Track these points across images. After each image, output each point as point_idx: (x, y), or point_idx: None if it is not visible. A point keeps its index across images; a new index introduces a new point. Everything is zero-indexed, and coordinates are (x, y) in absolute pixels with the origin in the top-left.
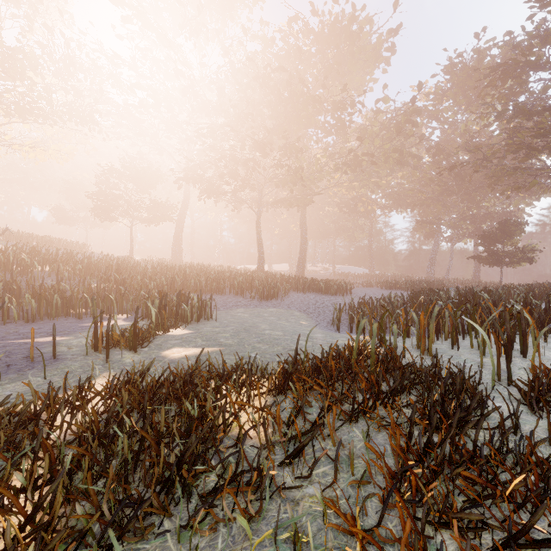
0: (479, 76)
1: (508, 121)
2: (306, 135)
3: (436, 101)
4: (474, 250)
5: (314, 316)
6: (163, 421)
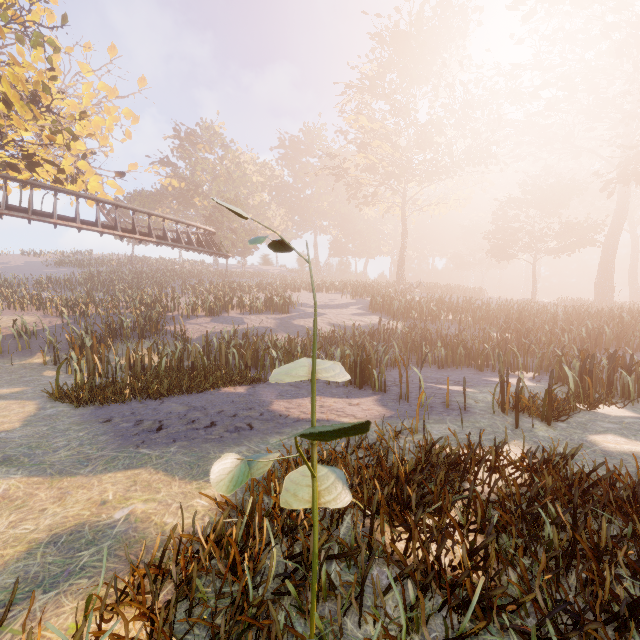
0: None
1: None
2: None
3: None
4: None
5: None
6: (604, 535)
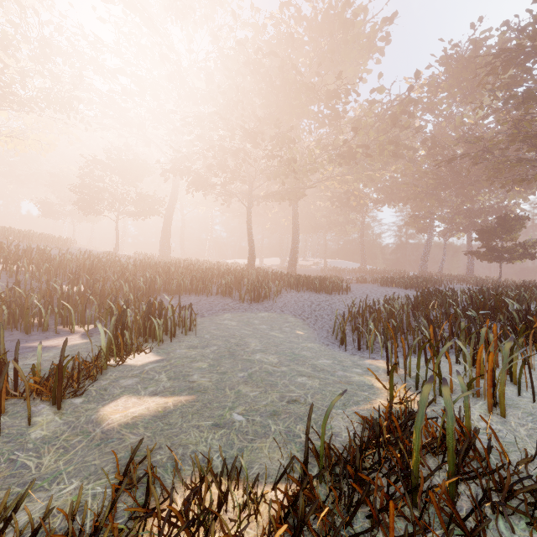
0: (476, 66)
1: (517, 108)
2: (298, 126)
3: (430, 92)
4: (468, 245)
5: (311, 322)
6: None
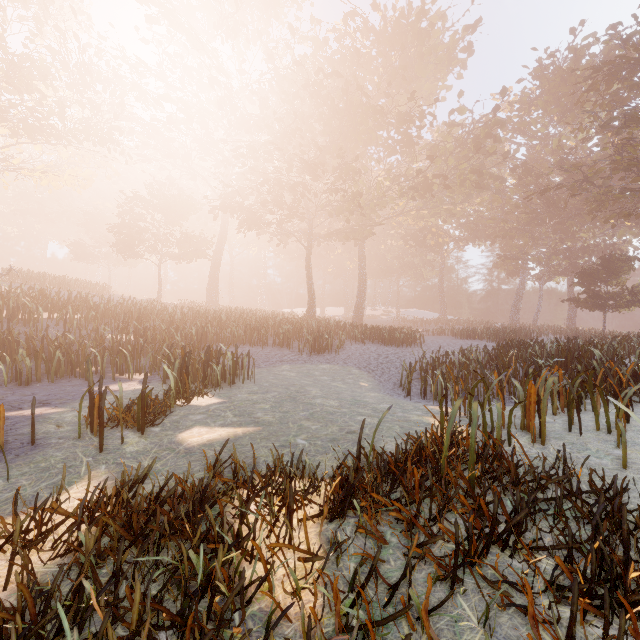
0: (576, 79)
1: (617, 132)
2: (365, 154)
3: (522, 111)
4: (569, 291)
5: (377, 375)
6: (136, 609)
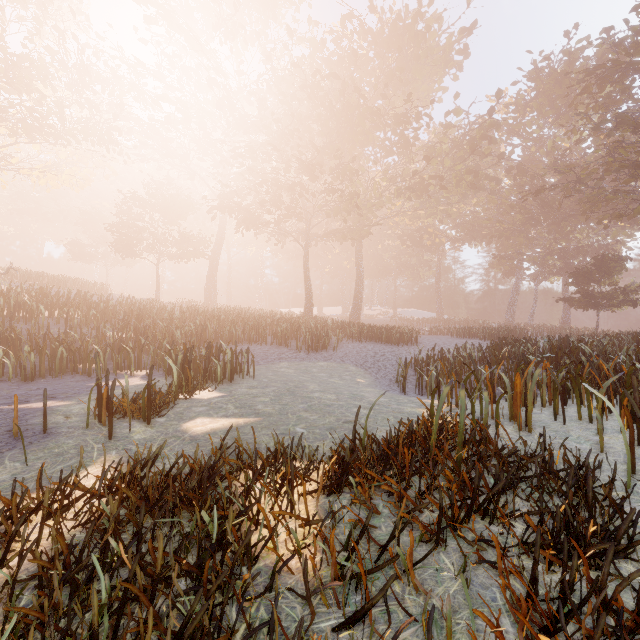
0: (570, 82)
1: (609, 135)
2: (362, 155)
3: (517, 113)
4: (563, 291)
5: (373, 372)
6: (160, 556)
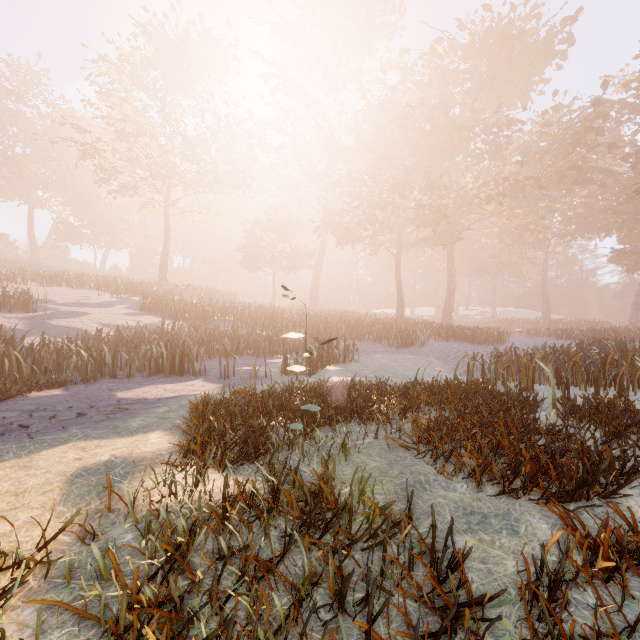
0: None
1: None
2: (451, 166)
3: (639, 90)
4: None
5: (452, 364)
6: (345, 395)
